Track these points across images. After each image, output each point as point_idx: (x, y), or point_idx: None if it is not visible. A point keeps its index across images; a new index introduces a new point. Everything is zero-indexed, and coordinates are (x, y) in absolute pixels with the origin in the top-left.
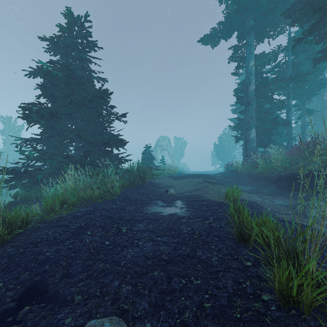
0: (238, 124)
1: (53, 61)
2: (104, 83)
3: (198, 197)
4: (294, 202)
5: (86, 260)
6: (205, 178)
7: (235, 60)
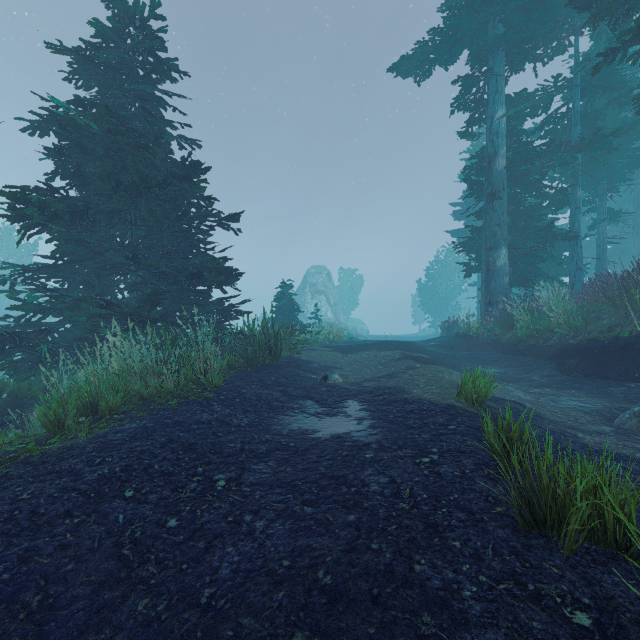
0: (470, 239)
1: (81, 99)
2: (194, 149)
3: (395, 393)
4: (606, 402)
5: (103, 585)
6: (405, 349)
7: (465, 107)
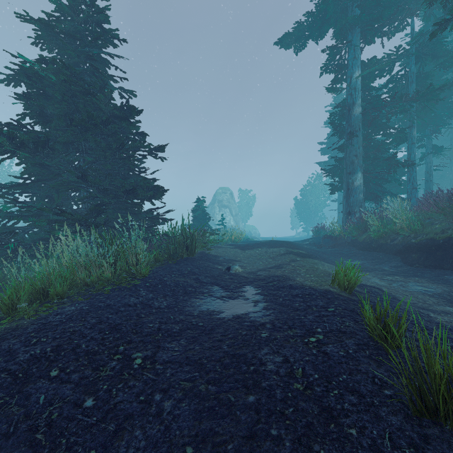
0: (335, 166)
1: (44, 58)
2: (131, 98)
3: (282, 280)
4: (444, 287)
5: None
6: (288, 246)
7: (331, 70)
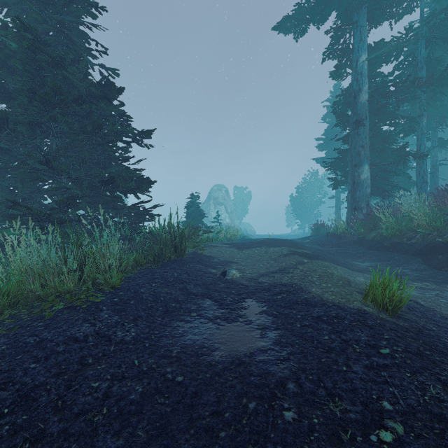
0: (338, 159)
1: (6, 24)
2: (114, 78)
3: (293, 291)
4: None
5: None
6: (290, 246)
7: (334, 55)
